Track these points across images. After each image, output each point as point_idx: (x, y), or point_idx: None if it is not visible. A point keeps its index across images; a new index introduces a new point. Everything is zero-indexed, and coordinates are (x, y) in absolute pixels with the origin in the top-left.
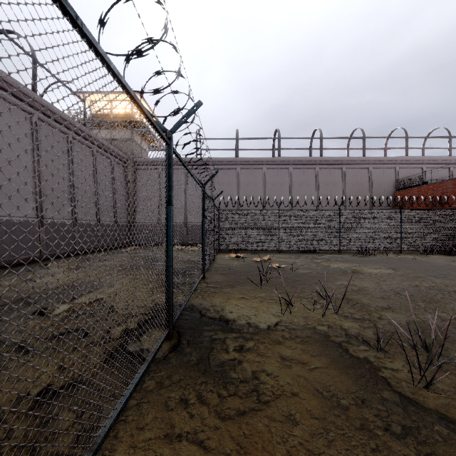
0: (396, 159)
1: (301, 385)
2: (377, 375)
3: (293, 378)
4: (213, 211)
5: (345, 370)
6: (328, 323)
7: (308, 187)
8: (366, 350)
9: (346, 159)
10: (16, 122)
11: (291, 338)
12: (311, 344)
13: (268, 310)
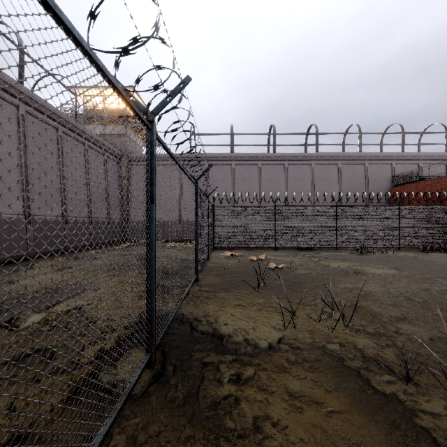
0: (392, 155)
1: (319, 442)
2: (416, 424)
3: (307, 430)
4: (207, 208)
5: (373, 415)
6: (339, 340)
7: (304, 183)
8: (392, 381)
9: (342, 155)
10: (0, 115)
11: (298, 362)
12: (323, 372)
13: (268, 321)
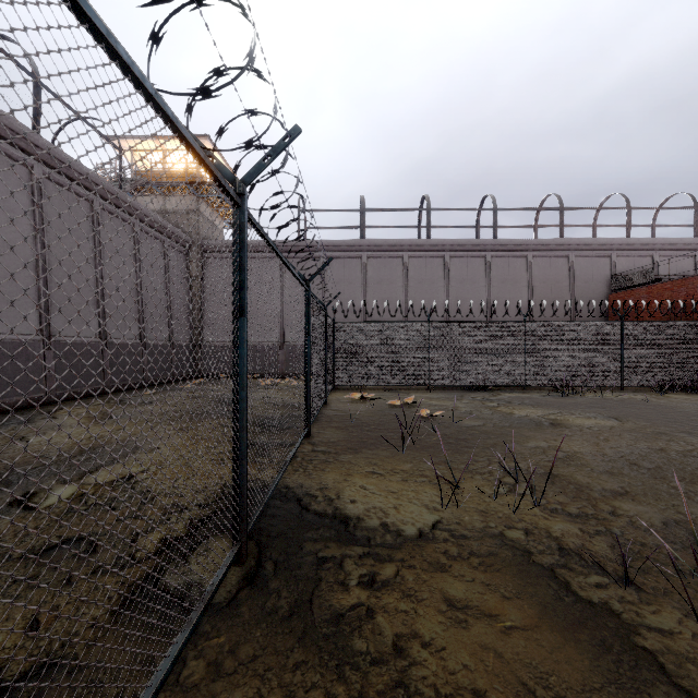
0: (612, 242)
1: (491, 670)
2: (636, 645)
3: (473, 654)
4: (324, 325)
5: (572, 632)
6: (525, 524)
7: (475, 285)
8: (603, 584)
9: (534, 242)
10: (5, 181)
11: (463, 557)
12: (499, 571)
13: (417, 497)
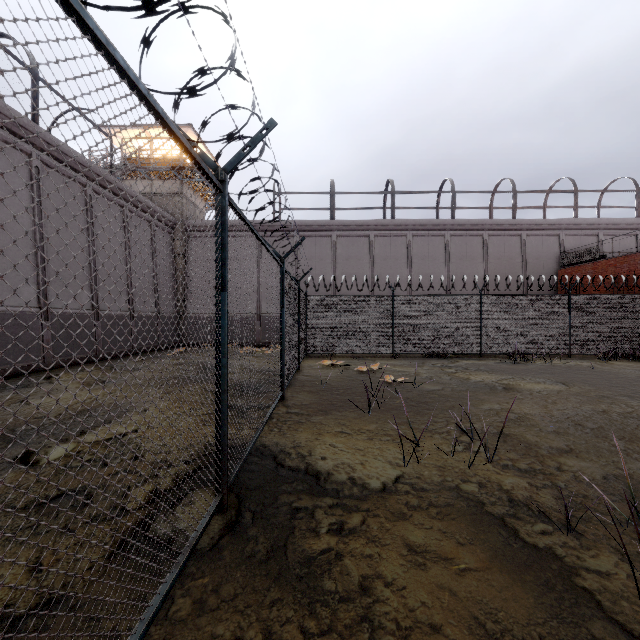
0: (560, 222)
1: (447, 607)
2: (576, 585)
3: (431, 592)
4: (297, 298)
5: (519, 574)
6: (479, 478)
7: (435, 262)
8: (548, 532)
9: (489, 222)
10: (6, 167)
11: (422, 507)
12: (455, 520)
13: (381, 454)
